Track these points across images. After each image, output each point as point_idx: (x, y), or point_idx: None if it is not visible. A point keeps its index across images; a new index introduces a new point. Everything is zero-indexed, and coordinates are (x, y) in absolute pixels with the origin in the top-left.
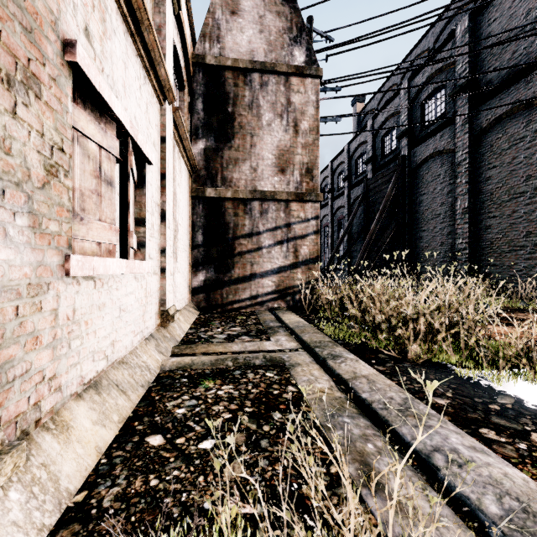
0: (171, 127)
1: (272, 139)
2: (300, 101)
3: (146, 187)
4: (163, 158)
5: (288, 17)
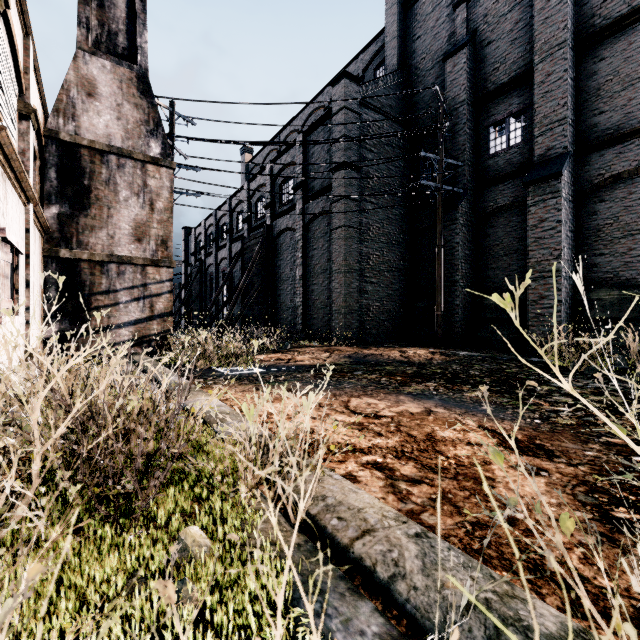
0: (32, 218)
1: (129, 213)
2: (156, 185)
3: (19, 269)
4: (27, 243)
5: (146, 110)
